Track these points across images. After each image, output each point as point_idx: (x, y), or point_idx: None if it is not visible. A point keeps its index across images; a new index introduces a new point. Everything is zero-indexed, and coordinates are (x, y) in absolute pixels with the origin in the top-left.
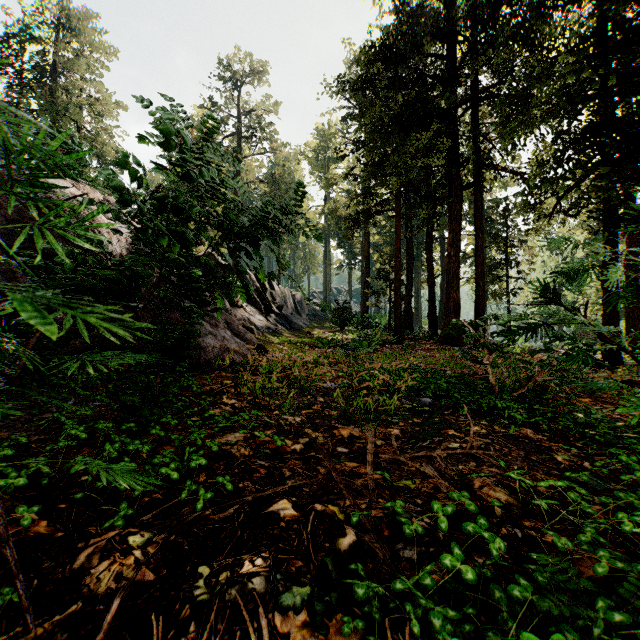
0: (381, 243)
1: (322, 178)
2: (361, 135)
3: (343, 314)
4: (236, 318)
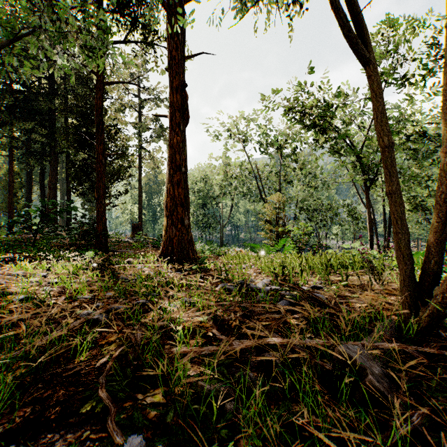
0: None
1: None
2: None
3: None
4: None
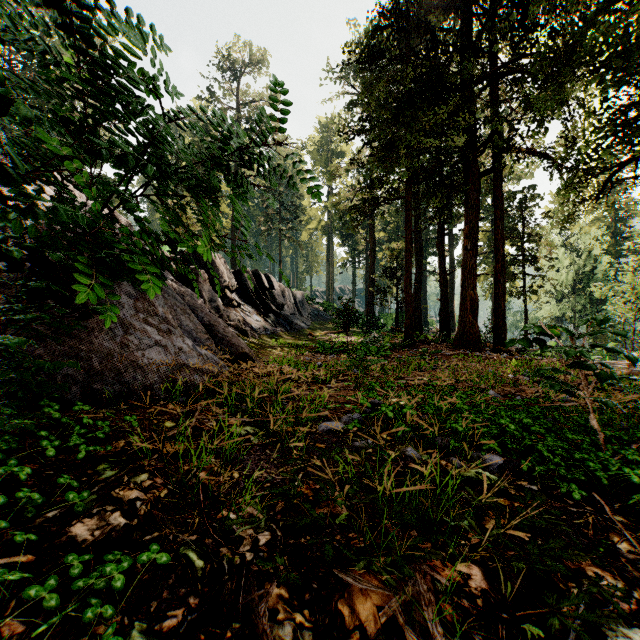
0: (386, 240)
1: (325, 173)
2: (367, 115)
3: (348, 314)
4: (229, 319)
